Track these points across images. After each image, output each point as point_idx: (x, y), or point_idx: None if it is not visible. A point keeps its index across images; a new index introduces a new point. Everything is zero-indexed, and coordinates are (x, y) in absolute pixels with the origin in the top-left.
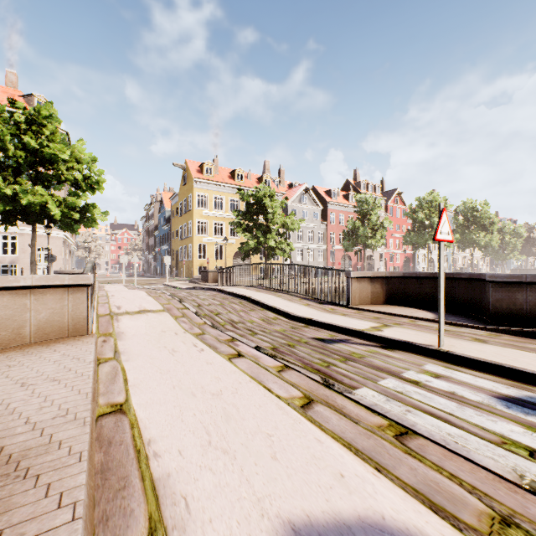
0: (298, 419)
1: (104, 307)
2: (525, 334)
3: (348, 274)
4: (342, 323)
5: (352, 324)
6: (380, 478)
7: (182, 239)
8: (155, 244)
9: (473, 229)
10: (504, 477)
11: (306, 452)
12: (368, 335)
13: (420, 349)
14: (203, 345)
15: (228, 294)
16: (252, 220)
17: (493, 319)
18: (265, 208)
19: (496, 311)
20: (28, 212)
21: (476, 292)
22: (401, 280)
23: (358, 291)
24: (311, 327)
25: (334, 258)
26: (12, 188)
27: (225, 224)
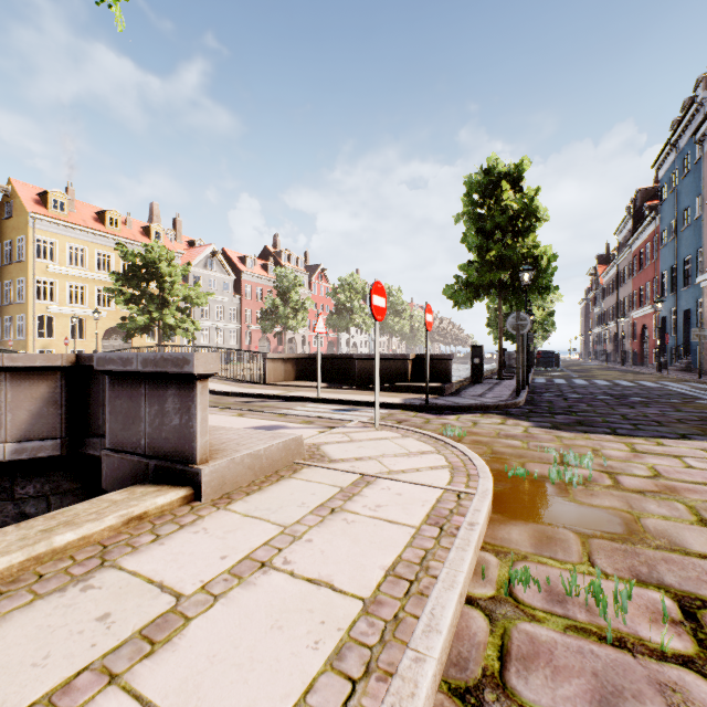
0: (238, 418)
1: None
2: (368, 389)
3: (265, 355)
4: (259, 392)
5: (267, 392)
6: (273, 421)
7: (0, 305)
8: None
9: (390, 315)
10: (313, 417)
11: (245, 421)
12: (278, 396)
13: (308, 399)
14: None
15: None
16: (140, 288)
17: (358, 383)
18: (160, 274)
19: (359, 378)
20: None
21: (353, 367)
22: (308, 361)
23: (274, 370)
24: (235, 397)
25: (250, 340)
26: None
27: (89, 287)
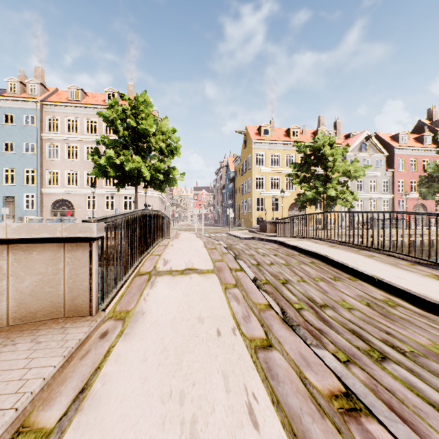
0: None
1: (151, 261)
2: None
3: None
4: None
5: None
6: None
7: (243, 194)
8: (222, 200)
9: None
10: None
11: None
12: None
13: None
14: (273, 418)
15: (292, 248)
16: (309, 171)
17: None
18: (323, 157)
19: None
20: (130, 176)
21: None
22: None
23: None
24: None
25: (403, 208)
26: (122, 160)
27: (281, 178)
